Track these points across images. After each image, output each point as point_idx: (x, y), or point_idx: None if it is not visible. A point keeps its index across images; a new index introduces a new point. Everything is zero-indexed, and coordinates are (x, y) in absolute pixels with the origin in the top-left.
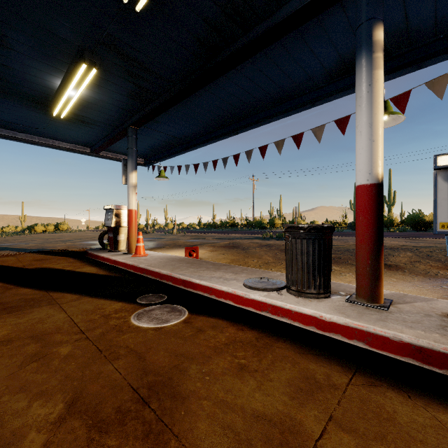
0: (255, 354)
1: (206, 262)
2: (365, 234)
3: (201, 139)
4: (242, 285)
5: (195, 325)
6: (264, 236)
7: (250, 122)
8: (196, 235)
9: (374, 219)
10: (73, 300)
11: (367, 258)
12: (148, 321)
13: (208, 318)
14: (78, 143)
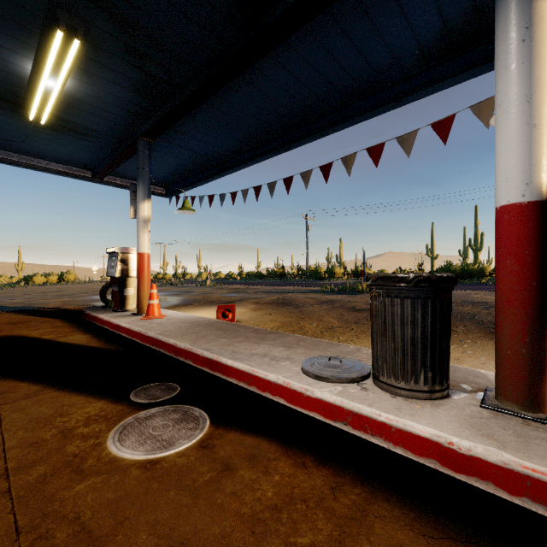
0: (334, 541)
1: (245, 328)
2: (519, 291)
3: (240, 159)
4: (300, 371)
5: (219, 455)
6: (323, 290)
7: (308, 132)
8: (235, 288)
9: (535, 264)
10: (26, 396)
11: (521, 333)
12: (137, 444)
13: (244, 435)
14: (73, 165)
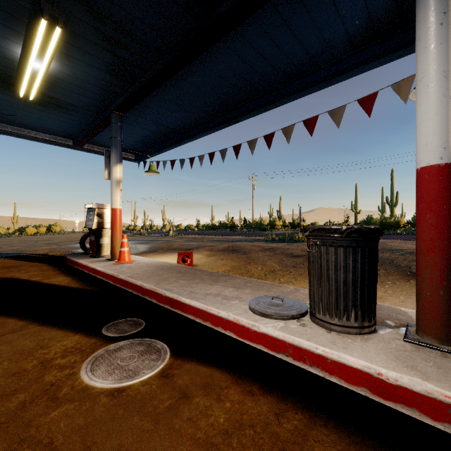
0: None
1: (201, 272)
2: (437, 241)
3: (197, 129)
4: (247, 309)
5: (177, 383)
6: (266, 239)
7: (253, 107)
8: (193, 237)
9: None
10: (12, 331)
11: (439, 277)
12: (106, 374)
13: (199, 365)
14: (58, 134)
